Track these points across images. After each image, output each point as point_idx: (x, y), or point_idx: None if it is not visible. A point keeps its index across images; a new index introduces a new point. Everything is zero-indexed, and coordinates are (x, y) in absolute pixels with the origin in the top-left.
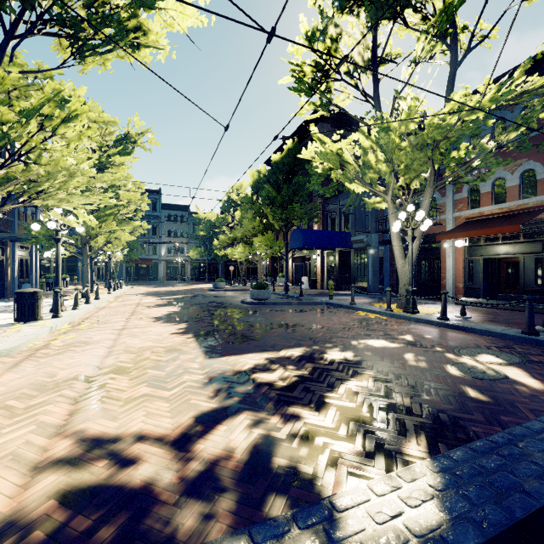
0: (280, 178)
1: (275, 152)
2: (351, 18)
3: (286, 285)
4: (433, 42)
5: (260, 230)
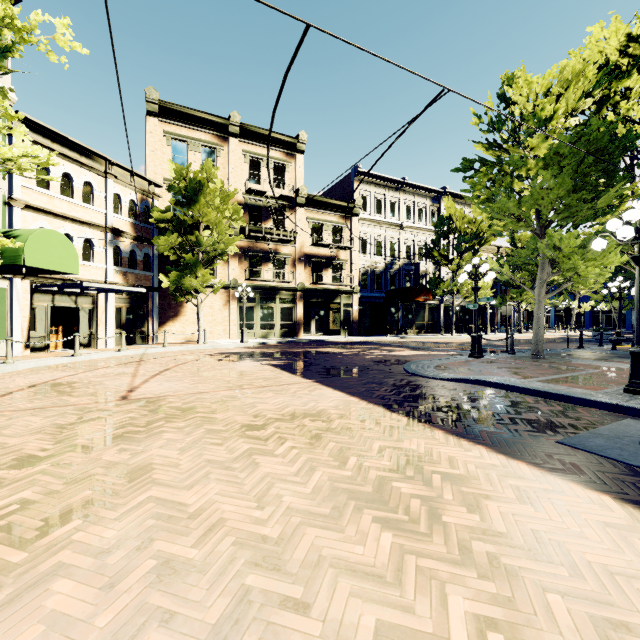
0: None
1: None
2: None
3: None
4: None
5: None
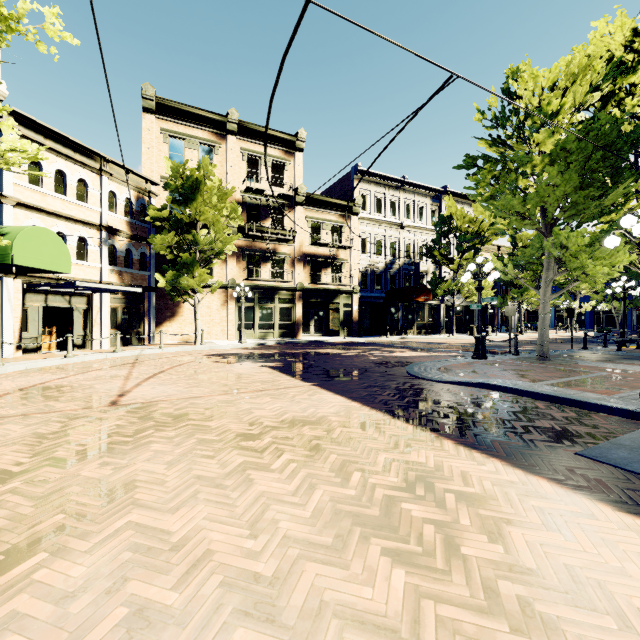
0: None
1: None
2: None
3: None
4: None
5: None
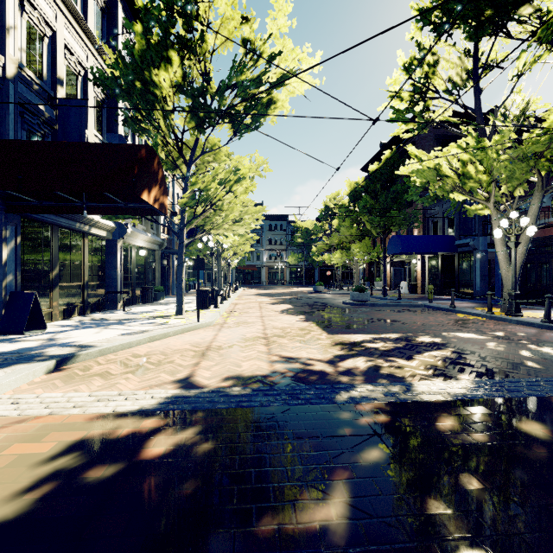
0: (377, 187)
1: (372, 158)
2: (448, 47)
3: (383, 289)
4: (537, 54)
5: (357, 237)
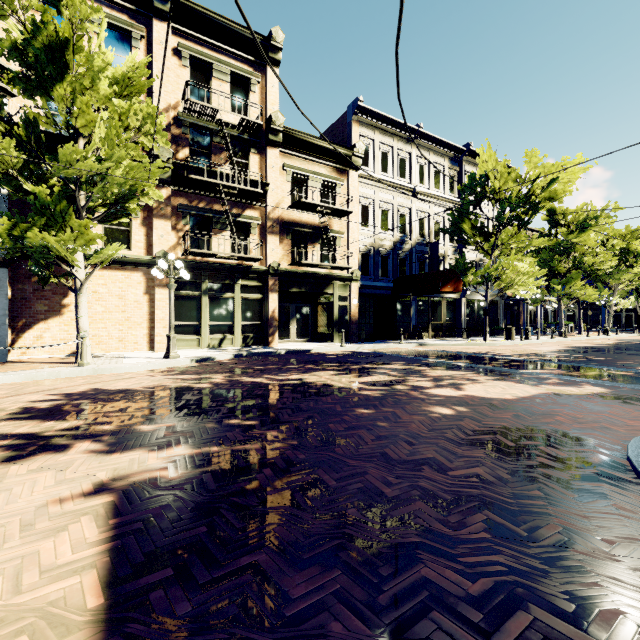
0: None
1: None
2: None
3: None
4: None
5: None
